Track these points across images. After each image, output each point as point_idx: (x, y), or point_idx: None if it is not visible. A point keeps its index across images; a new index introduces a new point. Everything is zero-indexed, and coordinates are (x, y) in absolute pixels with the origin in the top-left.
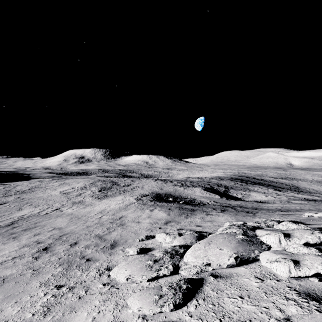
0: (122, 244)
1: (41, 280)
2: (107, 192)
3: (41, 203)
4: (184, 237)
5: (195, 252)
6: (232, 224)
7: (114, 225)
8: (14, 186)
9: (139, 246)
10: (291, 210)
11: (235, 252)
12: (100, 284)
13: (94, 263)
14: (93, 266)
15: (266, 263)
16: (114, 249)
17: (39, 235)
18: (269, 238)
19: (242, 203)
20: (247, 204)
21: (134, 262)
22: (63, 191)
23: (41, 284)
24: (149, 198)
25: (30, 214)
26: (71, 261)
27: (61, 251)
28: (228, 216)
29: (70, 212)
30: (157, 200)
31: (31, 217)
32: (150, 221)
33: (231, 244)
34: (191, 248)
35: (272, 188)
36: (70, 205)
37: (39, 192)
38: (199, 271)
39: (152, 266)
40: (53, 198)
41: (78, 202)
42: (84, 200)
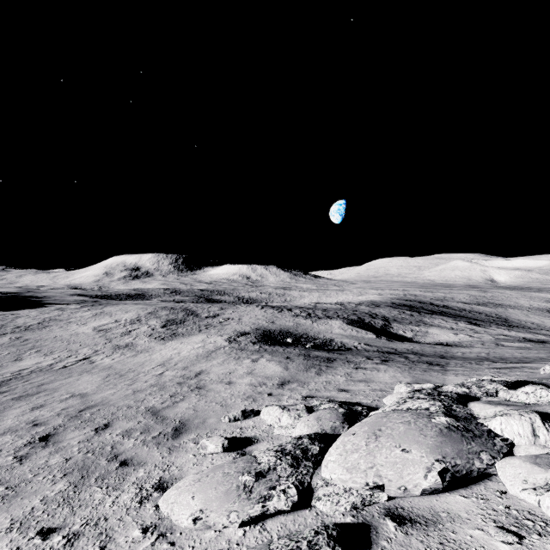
0: (195, 428)
1: (14, 514)
2: (178, 329)
3: (57, 347)
4: (318, 415)
5: (347, 456)
6: (412, 388)
7: (185, 388)
8: (12, 319)
9: (228, 433)
10: (508, 359)
11: (438, 459)
12: (137, 527)
13: (134, 472)
14: (131, 479)
15: (524, 493)
16: (179, 439)
17: (42, 408)
18: (509, 424)
19: (415, 347)
20: (425, 349)
21: (213, 477)
22: (99, 326)
23: (12, 522)
24: (250, 339)
25: (35, 368)
26: (90, 466)
27: (75, 443)
28: (395, 370)
29: (108, 363)
30: (265, 343)
31: (35, 374)
32: (251, 381)
33: (426, 439)
34: (337, 446)
35: (465, 321)
36: (110, 351)
37: (56, 329)
38: (358, 504)
39: (252, 489)
40: (79, 339)
41: (124, 345)
42: (136, 343)
